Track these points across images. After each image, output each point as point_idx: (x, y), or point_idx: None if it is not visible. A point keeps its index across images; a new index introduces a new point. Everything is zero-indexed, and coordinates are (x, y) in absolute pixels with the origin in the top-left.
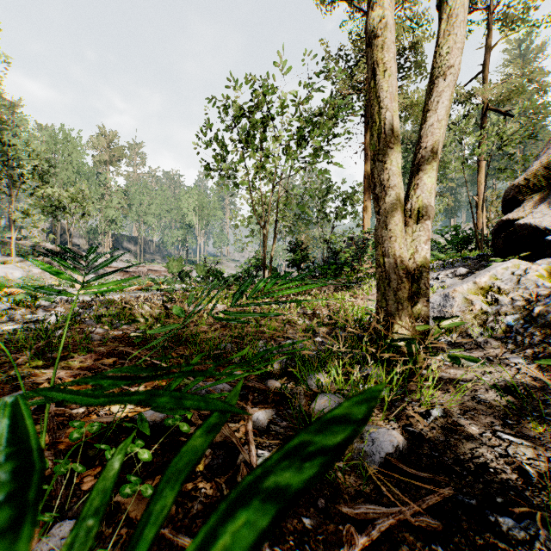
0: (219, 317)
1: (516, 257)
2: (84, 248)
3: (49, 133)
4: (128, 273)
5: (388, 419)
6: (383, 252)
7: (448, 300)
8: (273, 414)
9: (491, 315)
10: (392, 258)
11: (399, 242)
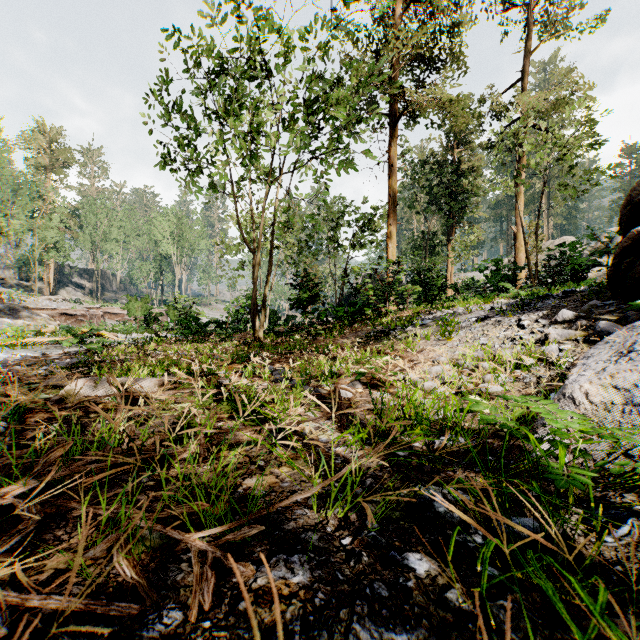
0: None
1: None
2: (13, 283)
3: None
4: (74, 317)
5: None
6: None
7: None
8: None
9: None
10: None
11: None
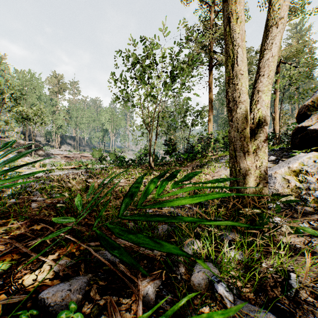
0: (103, 234)
1: (308, 150)
2: (43, 143)
3: (22, 74)
4: (69, 158)
5: (256, 291)
6: (235, 148)
7: (272, 178)
8: (159, 285)
9: (302, 190)
10: (242, 152)
11: (247, 141)
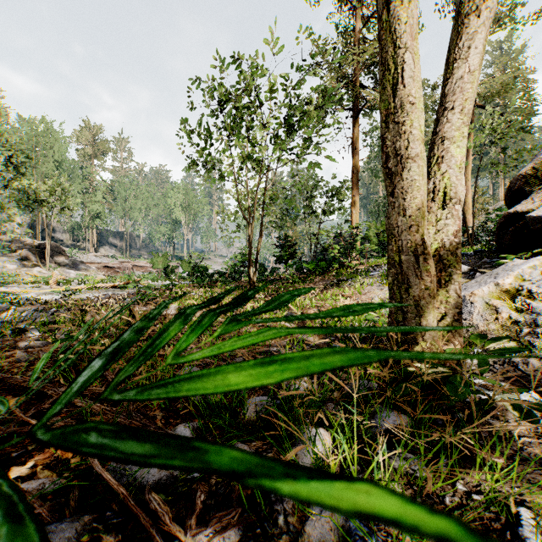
0: None
1: (528, 254)
2: (68, 243)
3: (30, 124)
4: (112, 269)
5: None
6: (399, 247)
7: (465, 305)
8: (237, 540)
9: (523, 326)
10: (412, 255)
11: (423, 233)
